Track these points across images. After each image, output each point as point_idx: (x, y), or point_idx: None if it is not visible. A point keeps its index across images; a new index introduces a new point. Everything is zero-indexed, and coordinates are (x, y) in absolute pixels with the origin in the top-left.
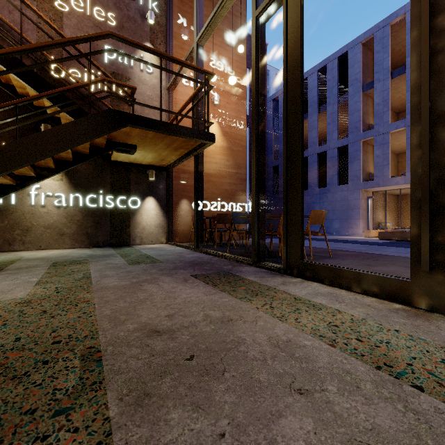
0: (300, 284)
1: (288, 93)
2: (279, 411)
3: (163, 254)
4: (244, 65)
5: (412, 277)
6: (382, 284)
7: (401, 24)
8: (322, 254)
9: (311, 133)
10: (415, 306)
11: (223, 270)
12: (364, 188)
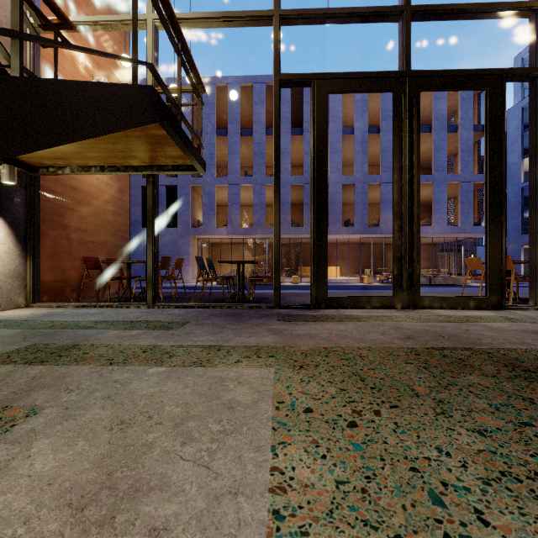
0: (344, 311)
1: (316, 167)
2: (479, 333)
3: (128, 316)
4: (128, 53)
5: (395, 294)
6: (382, 301)
7: (223, 91)
8: (269, 296)
9: None
10: (396, 308)
11: (277, 314)
12: (194, 234)
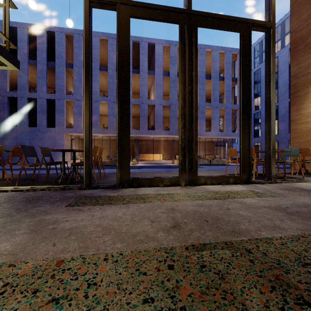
0: (140, 190)
1: (120, 74)
2: (237, 213)
3: None
4: None
5: (180, 175)
6: (171, 180)
7: None
8: (98, 176)
9: (21, 78)
10: (181, 185)
11: (78, 196)
12: (67, 132)
